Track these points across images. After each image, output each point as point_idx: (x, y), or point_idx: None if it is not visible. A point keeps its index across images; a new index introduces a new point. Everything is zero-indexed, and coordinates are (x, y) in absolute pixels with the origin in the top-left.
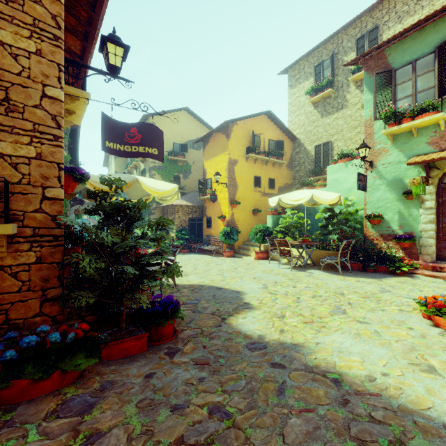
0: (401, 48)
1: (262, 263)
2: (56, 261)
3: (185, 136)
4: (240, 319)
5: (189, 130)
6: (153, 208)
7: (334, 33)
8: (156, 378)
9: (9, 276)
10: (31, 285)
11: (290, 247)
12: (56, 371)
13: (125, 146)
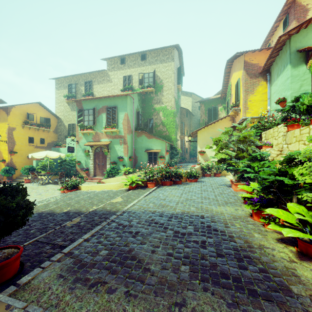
0: (85, 103)
1: (27, 184)
2: None
3: None
4: None
5: None
6: None
7: (75, 74)
8: None
9: None
10: None
11: (37, 176)
12: None
13: None
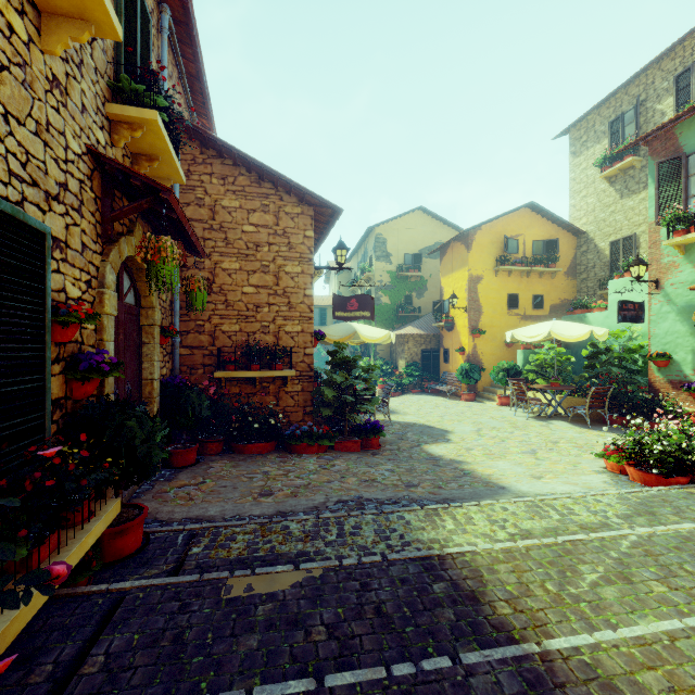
0: (694, 125)
1: (502, 409)
2: (310, 391)
3: (419, 243)
4: (433, 446)
5: (425, 234)
6: None
7: (637, 72)
8: (363, 458)
9: (290, 397)
10: (299, 403)
11: (525, 391)
12: (316, 443)
13: (347, 313)
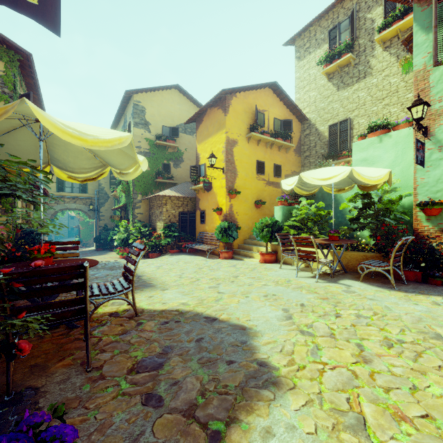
0: None
1: (270, 268)
2: None
3: (176, 118)
4: (258, 441)
5: (181, 112)
6: (138, 200)
7: None
8: None
9: None
10: None
11: (315, 247)
12: None
13: None
